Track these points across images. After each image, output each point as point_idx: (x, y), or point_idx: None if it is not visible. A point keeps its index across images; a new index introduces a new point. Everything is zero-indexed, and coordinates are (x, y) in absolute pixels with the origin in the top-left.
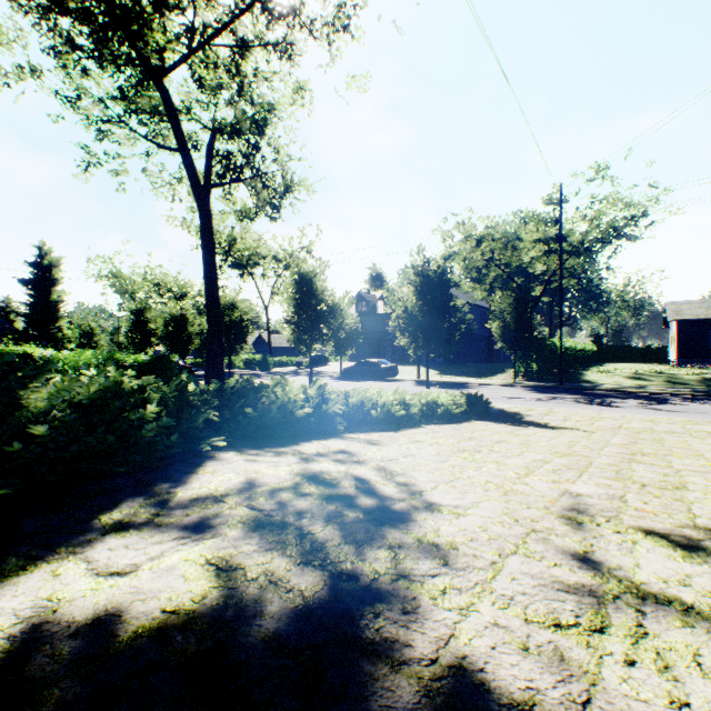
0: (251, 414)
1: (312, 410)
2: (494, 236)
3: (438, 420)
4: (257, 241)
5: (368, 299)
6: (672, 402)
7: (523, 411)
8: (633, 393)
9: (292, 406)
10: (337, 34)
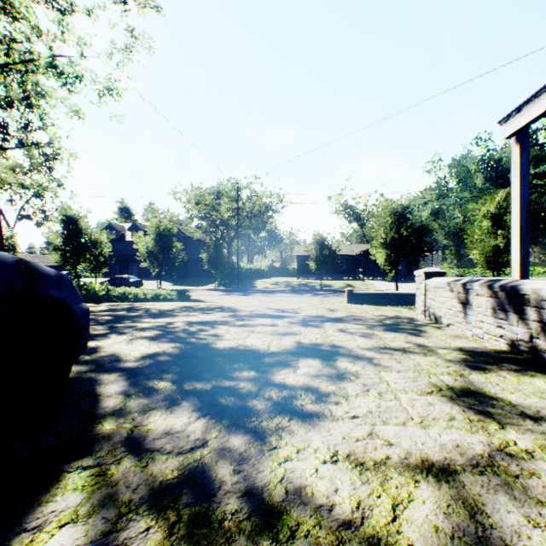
0: (84, 293)
1: (105, 294)
2: (206, 202)
3: (161, 301)
4: (2, 169)
5: (118, 229)
6: (275, 293)
7: (208, 299)
8: (267, 291)
9: (99, 291)
10: (105, 95)
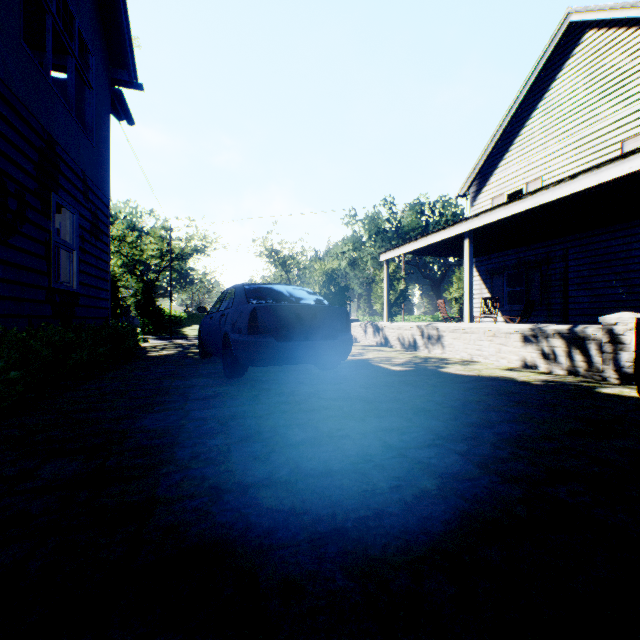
0: None
1: None
2: (128, 239)
3: None
4: None
5: None
6: None
7: None
8: None
9: None
10: None
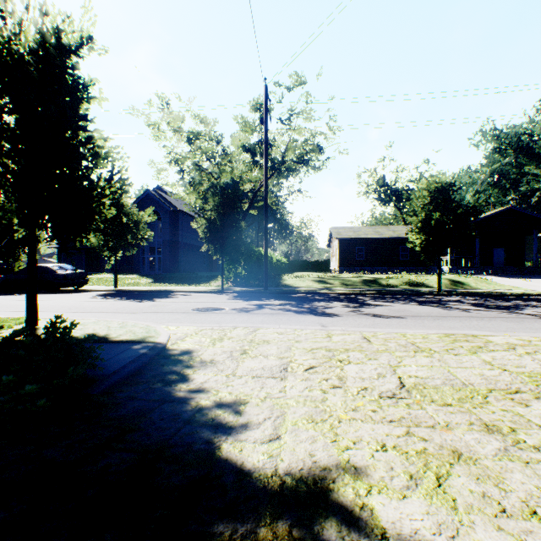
0: None
1: None
2: (205, 133)
3: None
4: None
5: None
6: (372, 303)
7: (203, 347)
8: (329, 295)
9: None
10: None
